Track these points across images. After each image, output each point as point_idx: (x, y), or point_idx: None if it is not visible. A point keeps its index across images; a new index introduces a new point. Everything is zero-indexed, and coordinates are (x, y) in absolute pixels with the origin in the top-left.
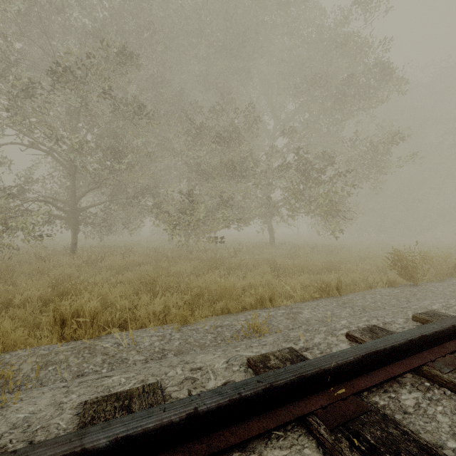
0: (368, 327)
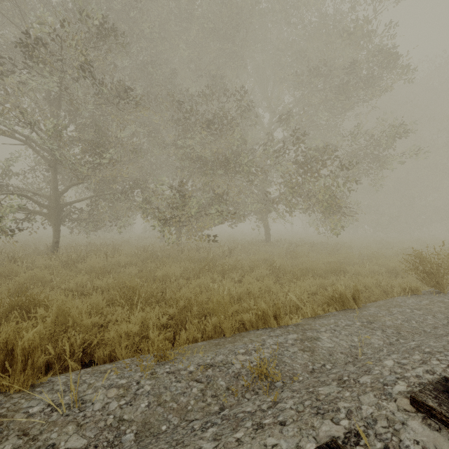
0: (439, 382)
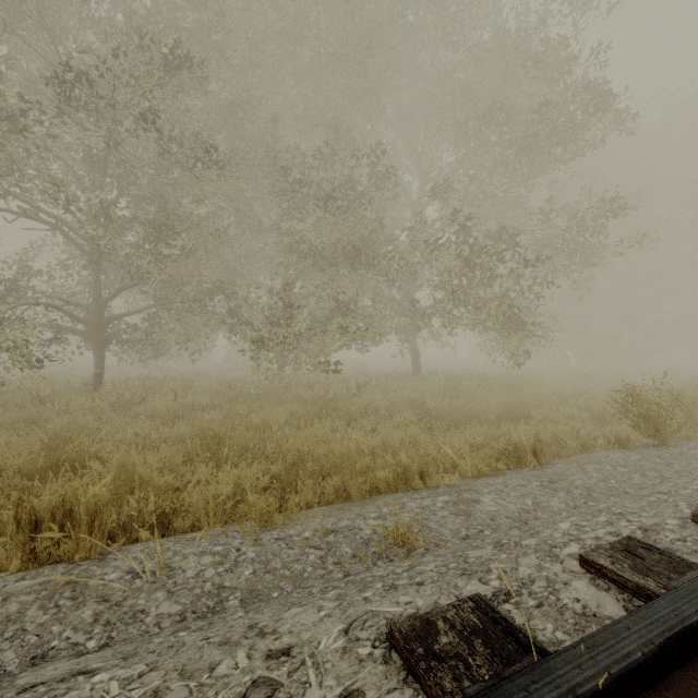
0: (619, 542)
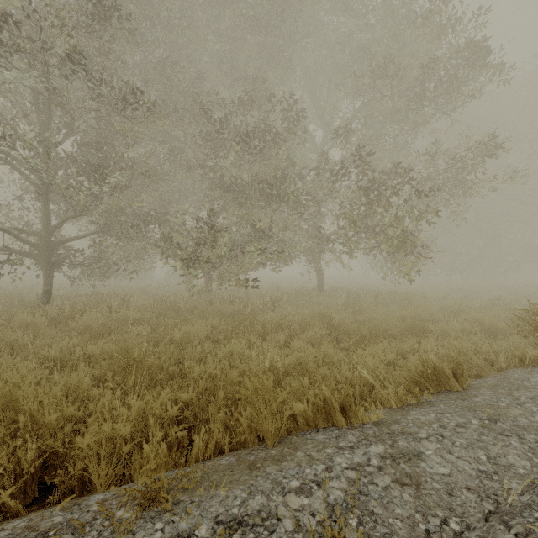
0: None
